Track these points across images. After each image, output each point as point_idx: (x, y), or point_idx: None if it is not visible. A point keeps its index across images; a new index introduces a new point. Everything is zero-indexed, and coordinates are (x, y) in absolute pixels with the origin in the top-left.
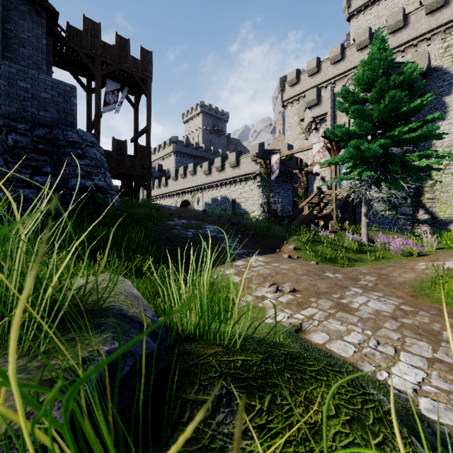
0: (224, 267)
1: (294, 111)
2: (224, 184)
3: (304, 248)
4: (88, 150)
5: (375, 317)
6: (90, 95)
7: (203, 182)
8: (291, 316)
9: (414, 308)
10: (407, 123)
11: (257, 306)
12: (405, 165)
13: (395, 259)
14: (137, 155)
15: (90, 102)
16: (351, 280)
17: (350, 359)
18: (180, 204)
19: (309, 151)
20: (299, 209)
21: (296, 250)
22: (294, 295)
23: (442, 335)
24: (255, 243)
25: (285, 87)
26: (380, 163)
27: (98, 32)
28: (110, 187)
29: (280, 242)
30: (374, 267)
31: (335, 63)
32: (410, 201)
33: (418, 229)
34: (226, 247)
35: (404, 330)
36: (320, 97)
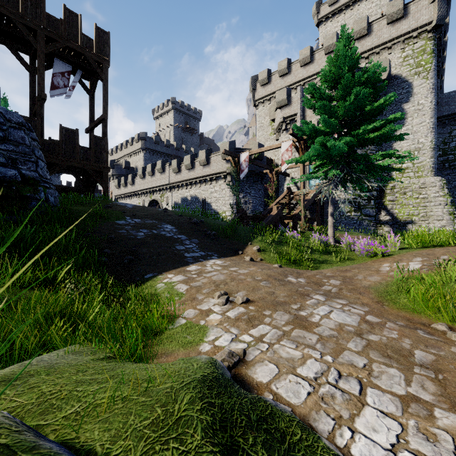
0: (172, 274)
1: (266, 111)
2: (194, 183)
3: (269, 250)
4: (13, 132)
5: (337, 334)
6: (33, 76)
7: (172, 180)
8: (237, 338)
9: (380, 318)
10: (371, 122)
11: (198, 324)
12: (370, 165)
13: (360, 260)
14: (91, 146)
15: (34, 83)
16: (314, 285)
17: (301, 409)
18: (148, 204)
19: (280, 151)
20: (268, 210)
21: (260, 251)
22: (247, 307)
23: (413, 355)
24: (217, 244)
25: (257, 86)
26: (346, 162)
27: (41, 2)
28: (44, 179)
29: (244, 243)
30: (339, 269)
31: (305, 65)
32: (374, 203)
33: (380, 230)
34: (181, 249)
35: (371, 352)
36: (290, 97)
